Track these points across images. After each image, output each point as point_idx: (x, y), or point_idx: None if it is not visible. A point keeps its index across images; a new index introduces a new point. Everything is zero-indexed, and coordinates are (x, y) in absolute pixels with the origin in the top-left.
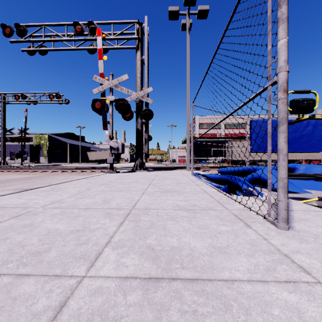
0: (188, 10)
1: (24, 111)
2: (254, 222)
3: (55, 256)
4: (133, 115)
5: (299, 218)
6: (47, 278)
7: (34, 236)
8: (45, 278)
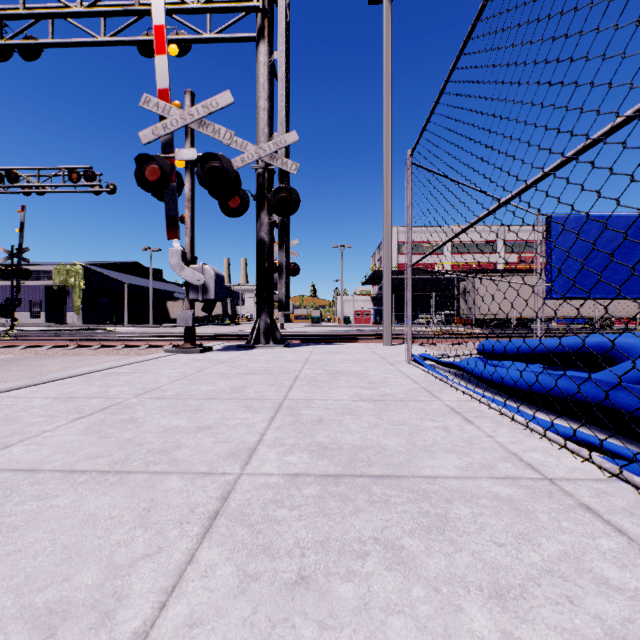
0: None
1: (19, 211)
2: None
3: None
4: (247, 203)
5: None
6: None
7: None
8: None
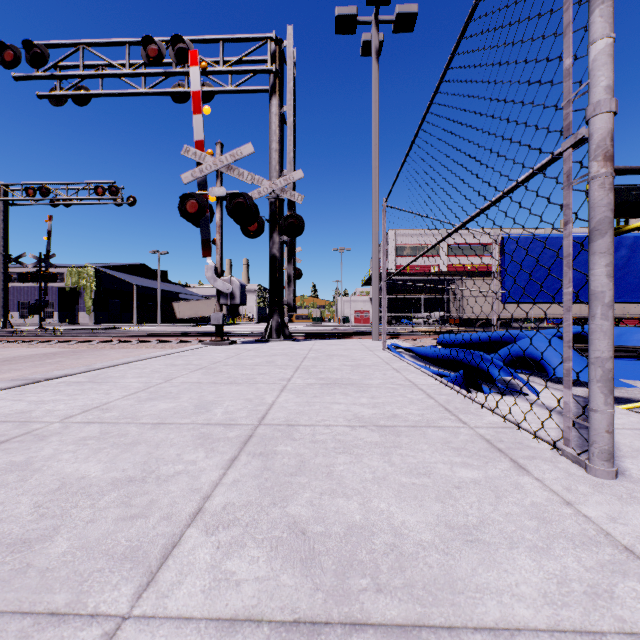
0: (376, 14)
1: (46, 221)
2: (533, 457)
3: (63, 554)
4: (263, 227)
5: (632, 448)
6: (28, 624)
7: (26, 494)
8: (23, 623)
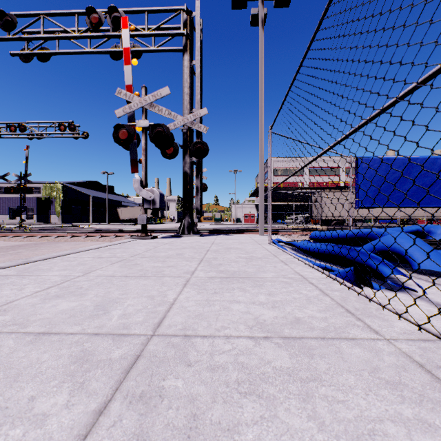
0: None
1: (25, 150)
2: None
3: None
4: (177, 151)
5: None
6: None
7: None
8: None
